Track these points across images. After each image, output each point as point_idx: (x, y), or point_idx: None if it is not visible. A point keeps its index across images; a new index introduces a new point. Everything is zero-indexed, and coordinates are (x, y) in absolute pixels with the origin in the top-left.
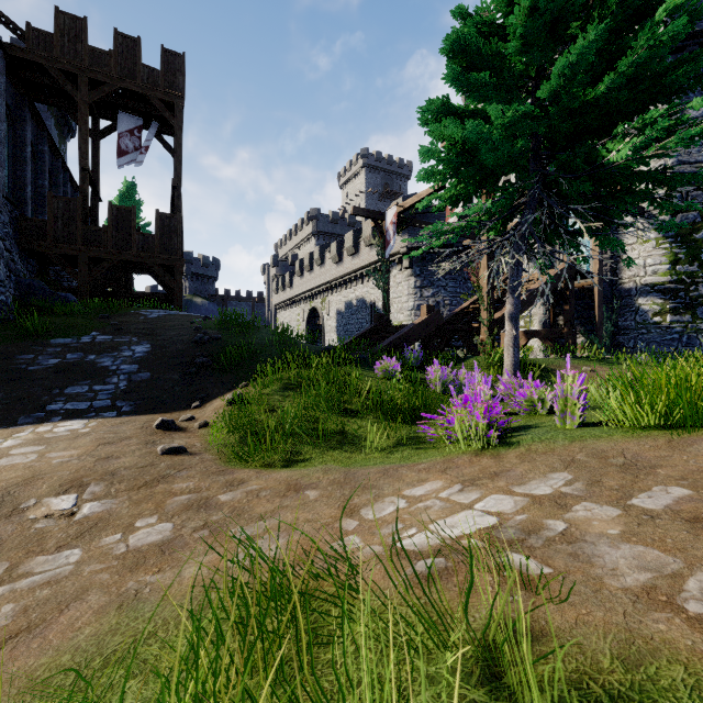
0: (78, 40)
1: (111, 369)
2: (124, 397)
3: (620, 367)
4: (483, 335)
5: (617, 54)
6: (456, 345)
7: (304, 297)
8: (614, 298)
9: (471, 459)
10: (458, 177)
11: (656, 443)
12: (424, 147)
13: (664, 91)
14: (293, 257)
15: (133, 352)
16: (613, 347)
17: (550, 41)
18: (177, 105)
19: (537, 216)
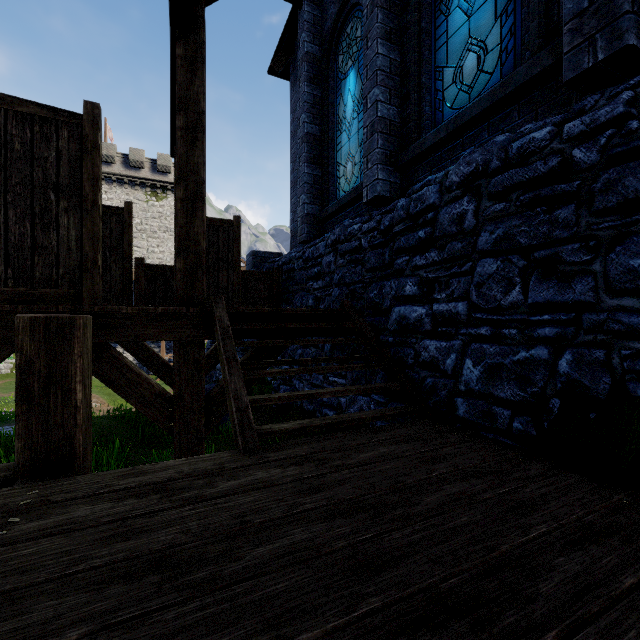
0: None
1: None
2: None
3: None
4: None
5: None
6: None
7: None
8: None
9: None
10: None
11: None
12: None
13: None
14: None
15: None
16: None
17: None
18: None
19: None
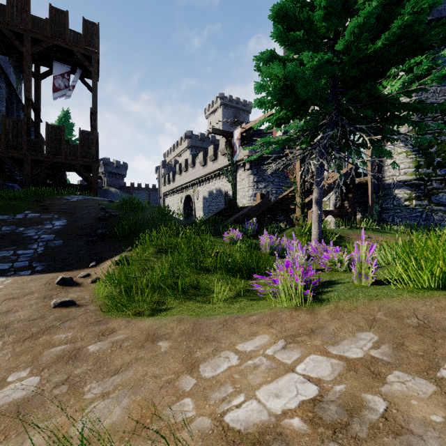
0: (23, 10)
1: (34, 238)
2: (39, 259)
3: (386, 235)
4: (297, 213)
5: (390, 20)
6: (279, 219)
7: (182, 188)
8: (380, 189)
9: (292, 314)
10: (281, 105)
11: (439, 304)
12: (258, 83)
13: (421, 47)
14: (175, 162)
15: (53, 225)
16: (379, 221)
17: (344, 11)
18: (94, 58)
19: (334, 133)
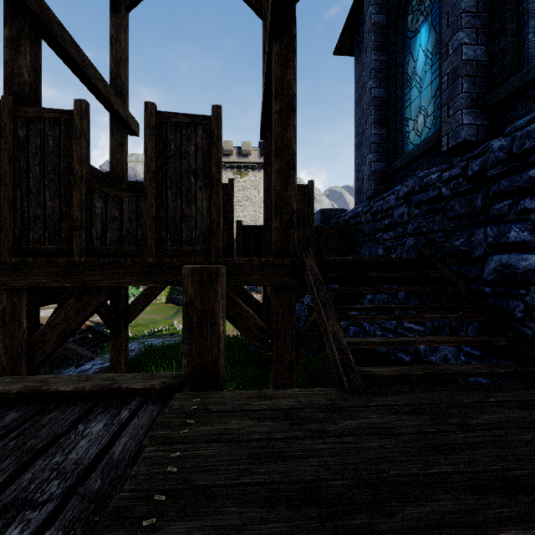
0: None
1: None
2: None
3: None
4: None
5: None
6: None
7: None
8: None
9: None
10: None
11: None
12: None
13: None
14: None
15: None
16: None
17: None
18: None
19: None
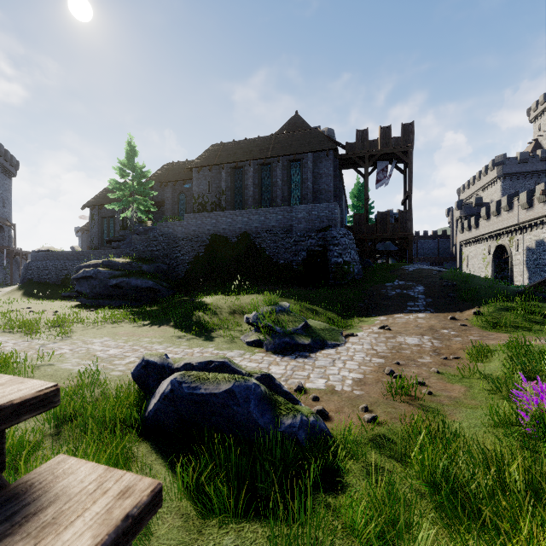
0: (364, 140)
1: (415, 297)
2: (428, 307)
3: None
4: None
5: None
6: None
7: (490, 236)
8: None
9: None
10: None
11: None
12: None
13: None
14: (477, 200)
15: (418, 289)
16: None
17: None
18: (409, 151)
19: None
